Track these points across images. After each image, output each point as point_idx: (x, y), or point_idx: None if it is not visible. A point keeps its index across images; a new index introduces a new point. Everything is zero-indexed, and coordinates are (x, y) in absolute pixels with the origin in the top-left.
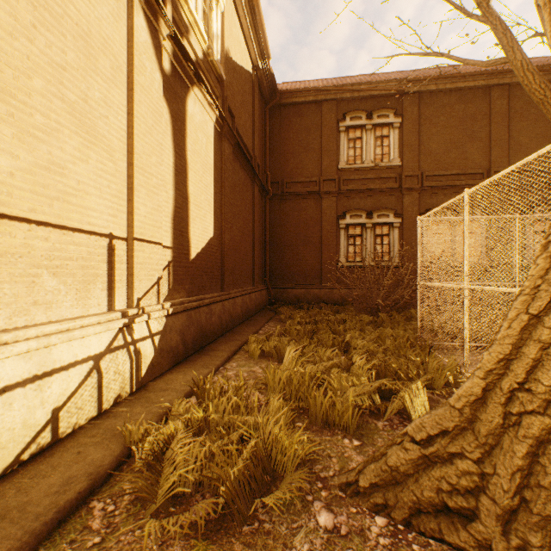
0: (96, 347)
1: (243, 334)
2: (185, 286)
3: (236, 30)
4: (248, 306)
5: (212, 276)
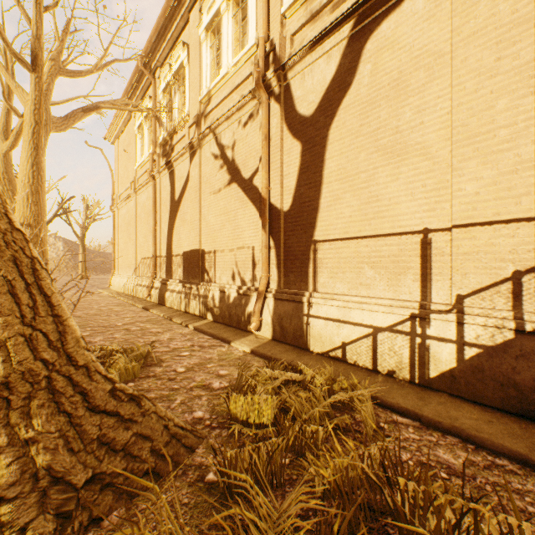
0: (380, 322)
1: None
2: None
3: None
4: None
5: None
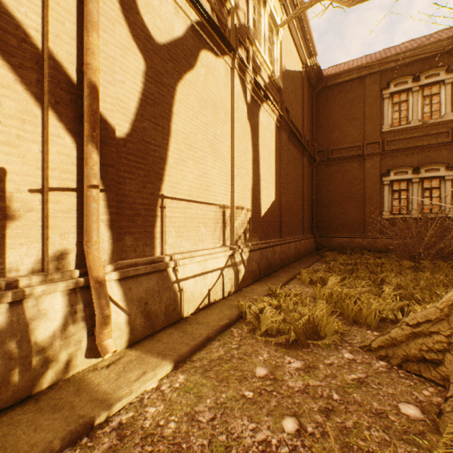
0: (221, 264)
1: (296, 269)
2: (258, 233)
3: (289, 46)
4: (299, 249)
5: (273, 227)
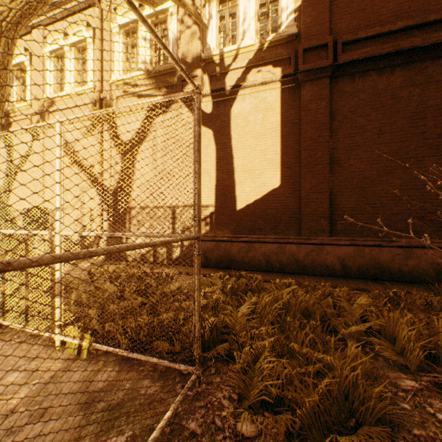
0: None
1: (281, 277)
2: (230, 227)
3: None
4: (379, 262)
5: (276, 221)
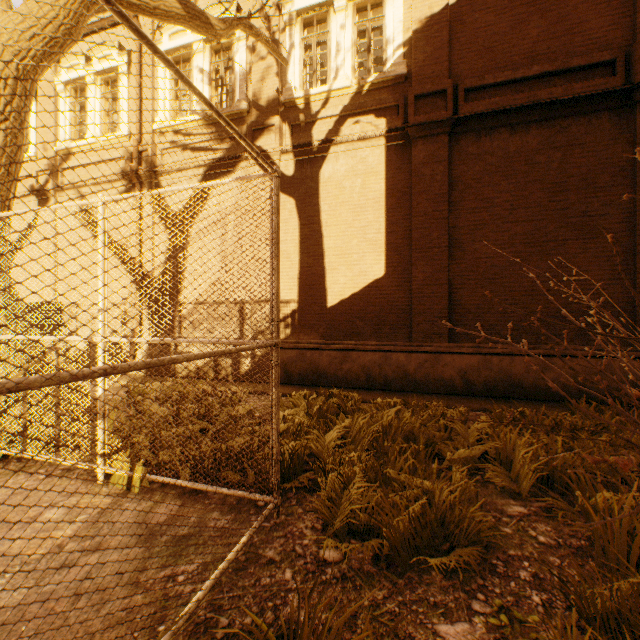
0: None
1: (385, 396)
2: (318, 330)
3: None
4: (510, 375)
5: (380, 322)
